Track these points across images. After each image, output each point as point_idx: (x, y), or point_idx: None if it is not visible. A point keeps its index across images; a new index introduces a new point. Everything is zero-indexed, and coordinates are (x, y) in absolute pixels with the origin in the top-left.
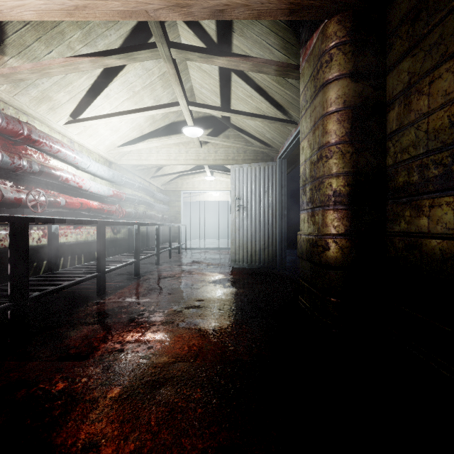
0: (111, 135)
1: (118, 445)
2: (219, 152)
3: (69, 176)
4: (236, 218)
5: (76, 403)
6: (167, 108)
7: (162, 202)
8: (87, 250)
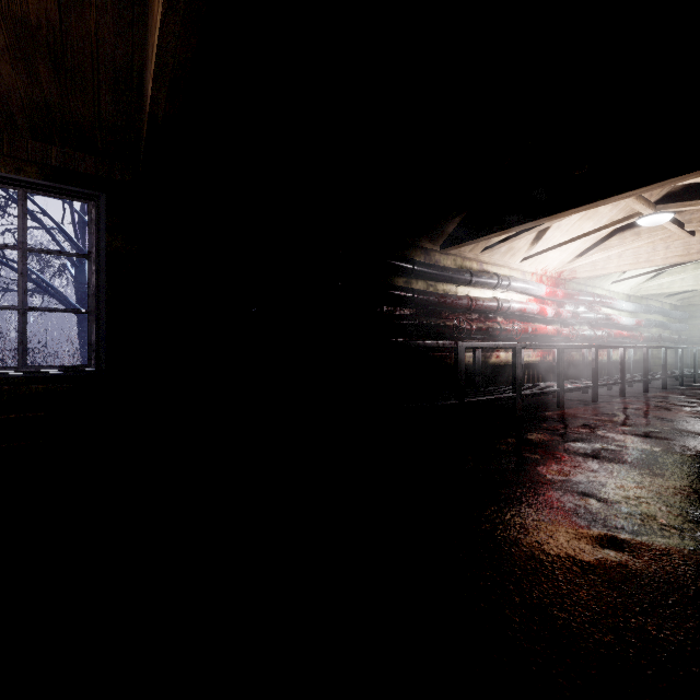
0: (636, 279)
1: (698, 411)
2: None
3: (614, 318)
4: None
5: (674, 406)
6: None
7: (676, 320)
8: (616, 367)
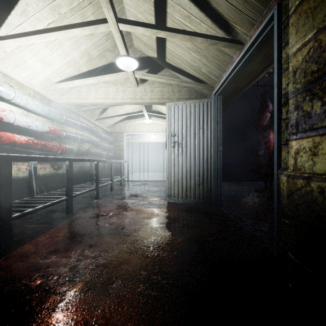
0: (43, 69)
1: None
2: (155, 92)
3: None
4: (171, 154)
5: None
6: (93, 25)
7: (108, 142)
8: (17, 187)
